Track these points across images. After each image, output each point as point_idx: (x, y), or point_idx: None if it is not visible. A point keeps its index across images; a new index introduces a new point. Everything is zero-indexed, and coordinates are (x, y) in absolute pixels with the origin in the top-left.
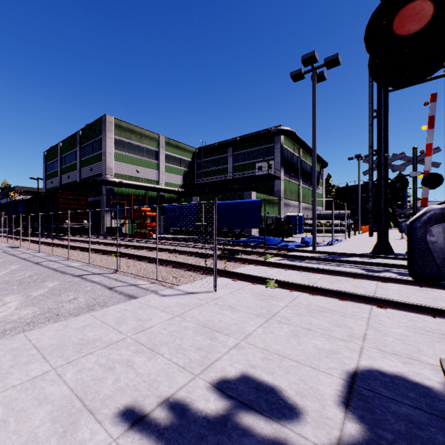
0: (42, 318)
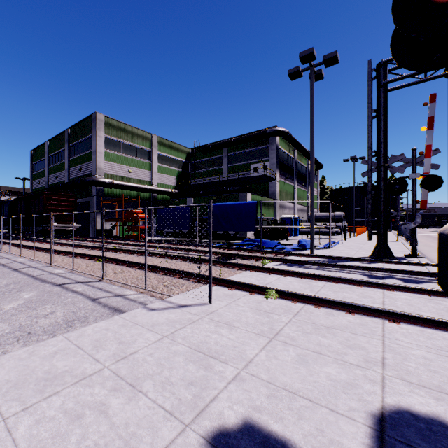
0: (11, 337)
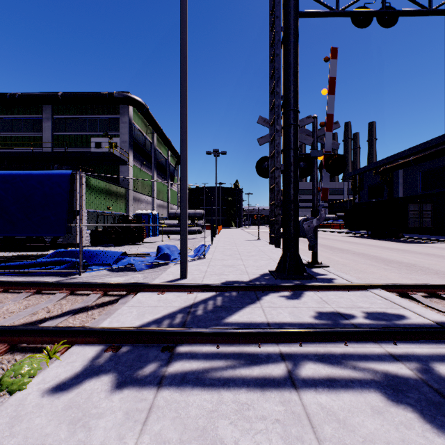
0: None
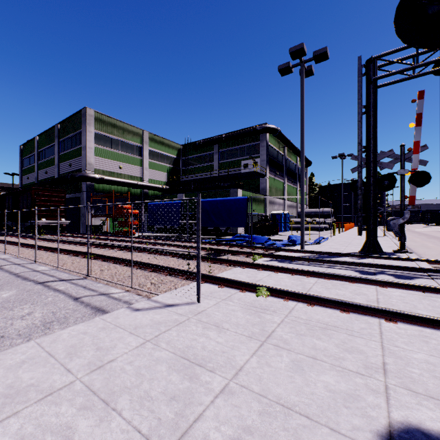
0: None
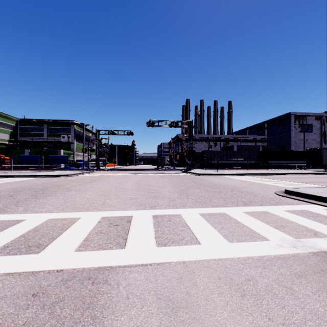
0: None
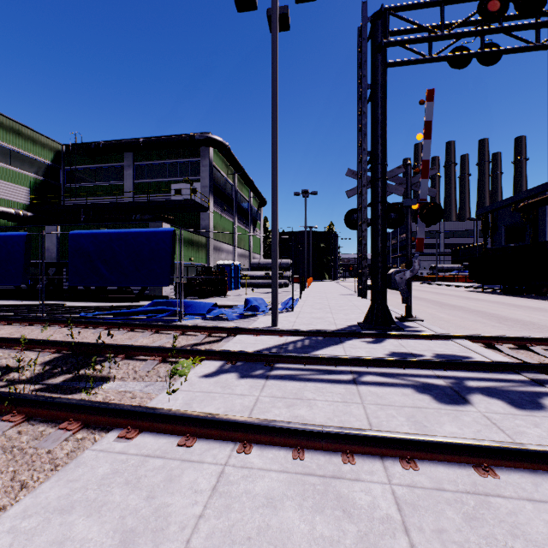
0: None
